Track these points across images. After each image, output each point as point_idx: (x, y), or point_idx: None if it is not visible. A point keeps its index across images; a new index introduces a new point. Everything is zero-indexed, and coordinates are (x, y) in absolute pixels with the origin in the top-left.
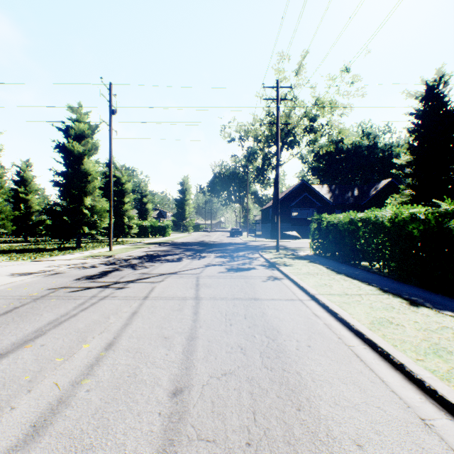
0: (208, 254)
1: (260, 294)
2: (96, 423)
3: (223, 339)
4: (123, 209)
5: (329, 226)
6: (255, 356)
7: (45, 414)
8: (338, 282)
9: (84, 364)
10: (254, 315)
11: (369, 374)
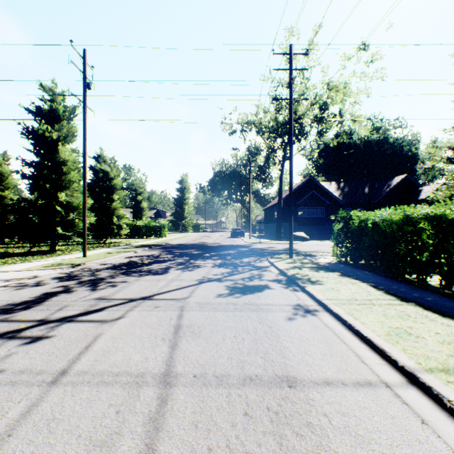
0: (204, 261)
1: (295, 359)
2: None
3: None
4: (111, 207)
5: (364, 226)
6: None
7: None
8: (425, 326)
9: None
10: None
11: None
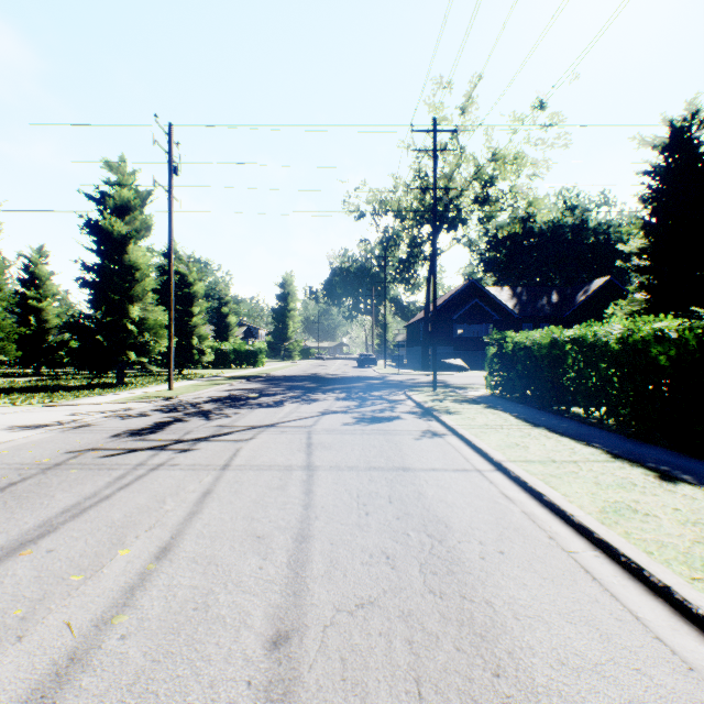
0: (324, 394)
1: (412, 460)
2: (134, 702)
3: (356, 539)
4: (190, 324)
5: (517, 350)
6: (412, 571)
7: (43, 685)
8: (536, 441)
9: (118, 587)
10: (404, 496)
11: (612, 604)
